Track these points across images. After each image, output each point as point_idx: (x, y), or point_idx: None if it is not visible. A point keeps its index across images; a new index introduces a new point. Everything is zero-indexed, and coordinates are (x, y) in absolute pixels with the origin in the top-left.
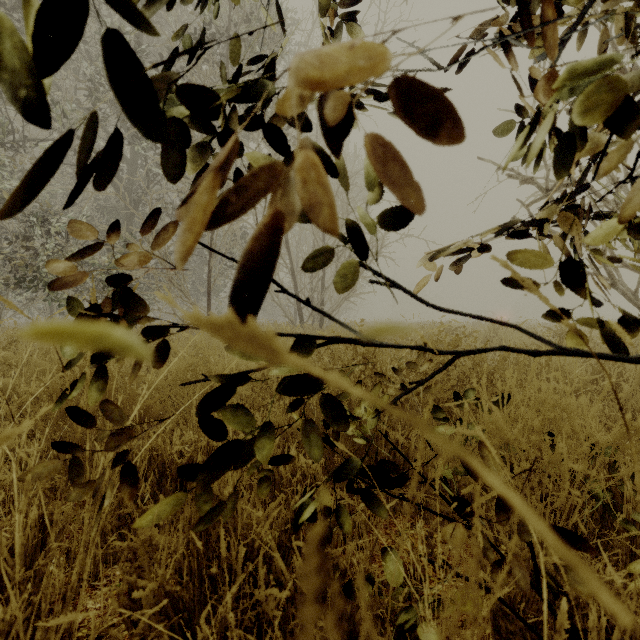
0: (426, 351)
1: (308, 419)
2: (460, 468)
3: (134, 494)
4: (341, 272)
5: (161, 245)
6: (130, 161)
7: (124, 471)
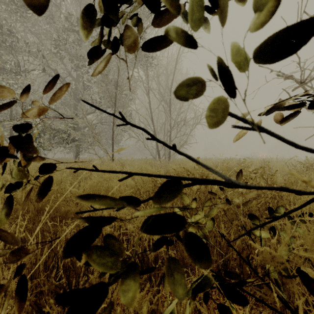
0: (288, 191)
1: (171, 257)
2: (282, 270)
3: (21, 308)
4: (209, 109)
5: (53, 100)
6: (76, 79)
7: (19, 283)
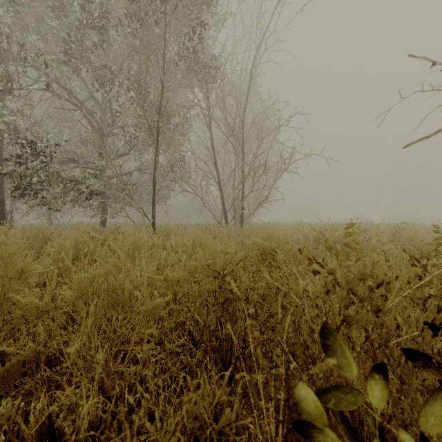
0: None
1: None
2: None
3: None
4: None
5: None
6: (101, 105)
7: None
